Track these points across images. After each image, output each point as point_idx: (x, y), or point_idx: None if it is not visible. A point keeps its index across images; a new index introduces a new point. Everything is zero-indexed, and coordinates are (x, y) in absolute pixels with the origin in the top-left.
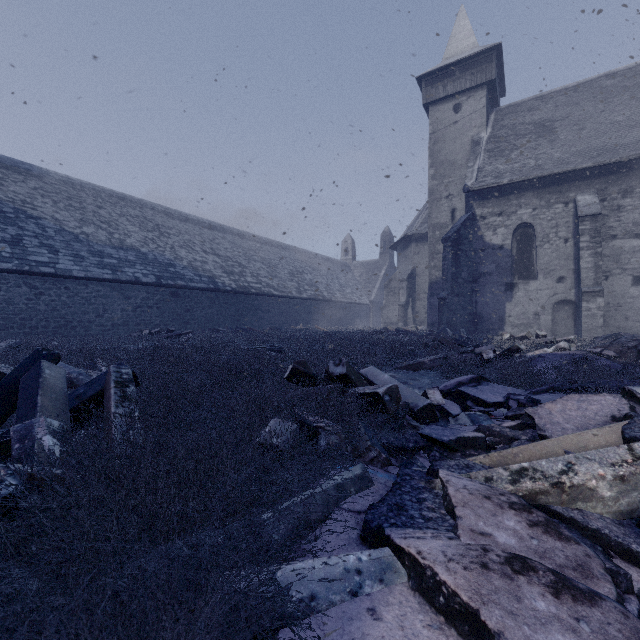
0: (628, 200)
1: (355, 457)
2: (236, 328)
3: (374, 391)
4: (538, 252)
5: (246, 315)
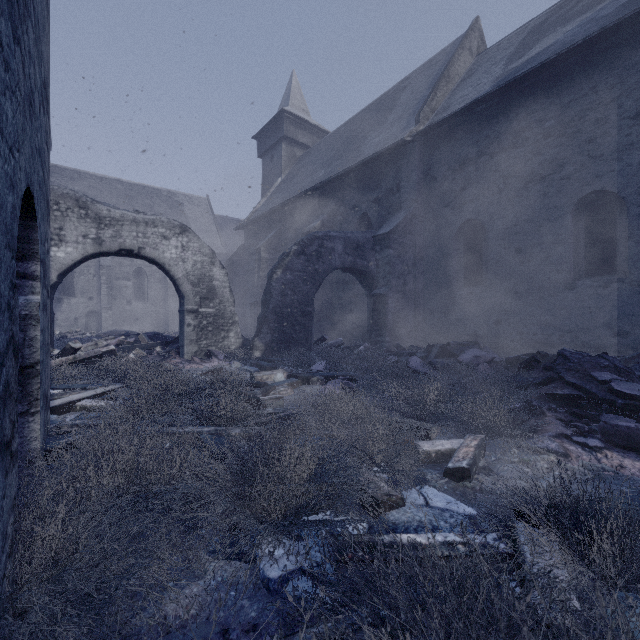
0: (125, 261)
1: None
2: None
3: None
4: (78, 280)
5: None
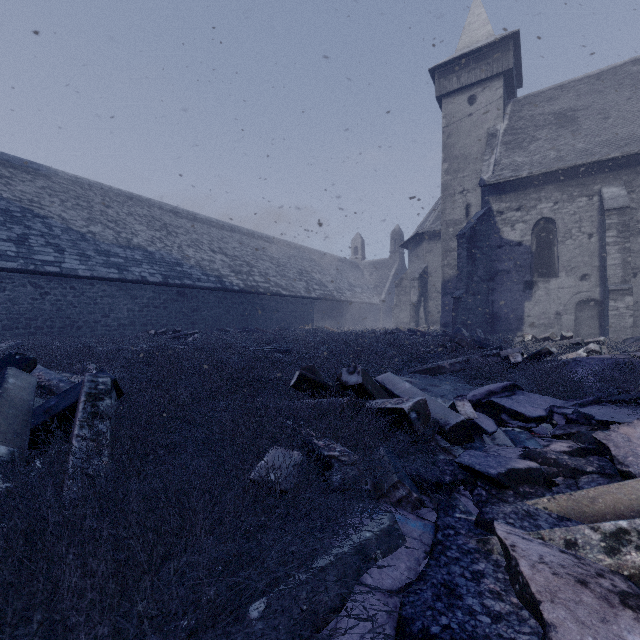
0: None
1: (378, 496)
2: (244, 328)
3: (398, 407)
4: (560, 248)
5: (254, 315)
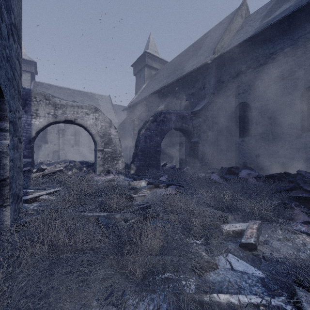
0: (71, 126)
1: None
2: None
3: None
4: (49, 136)
5: None
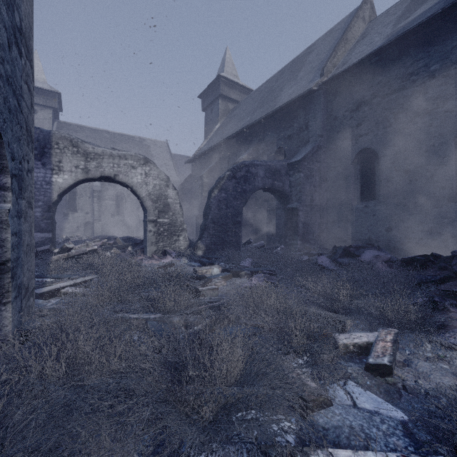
0: (110, 187)
1: None
2: None
3: None
4: (78, 200)
5: None
